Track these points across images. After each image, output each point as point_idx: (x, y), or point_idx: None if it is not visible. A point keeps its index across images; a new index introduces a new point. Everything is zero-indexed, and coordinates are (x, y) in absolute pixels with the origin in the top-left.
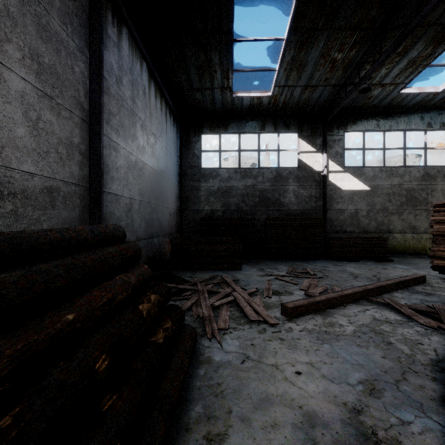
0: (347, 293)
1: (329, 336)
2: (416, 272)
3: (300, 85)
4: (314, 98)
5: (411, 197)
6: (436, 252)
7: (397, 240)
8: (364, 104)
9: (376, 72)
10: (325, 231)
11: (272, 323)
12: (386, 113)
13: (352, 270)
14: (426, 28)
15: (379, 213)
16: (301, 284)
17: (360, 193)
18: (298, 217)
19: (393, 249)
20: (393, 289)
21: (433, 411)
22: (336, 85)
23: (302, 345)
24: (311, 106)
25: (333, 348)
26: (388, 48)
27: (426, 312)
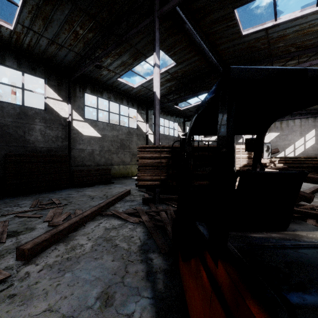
0: (86, 214)
1: (71, 261)
2: (126, 188)
3: (47, 37)
4: (60, 55)
5: (123, 144)
6: (140, 176)
7: (116, 169)
8: (98, 78)
9: (105, 59)
10: (70, 165)
11: (0, 280)
12: (110, 89)
13: (90, 194)
14: (130, 46)
15: (106, 153)
16: (46, 215)
17: (95, 138)
18: (45, 154)
19: (114, 175)
20: (115, 202)
21: (144, 289)
22: (79, 54)
23: (40, 290)
24: (58, 62)
25: (74, 274)
26: (112, 45)
27: (133, 213)
